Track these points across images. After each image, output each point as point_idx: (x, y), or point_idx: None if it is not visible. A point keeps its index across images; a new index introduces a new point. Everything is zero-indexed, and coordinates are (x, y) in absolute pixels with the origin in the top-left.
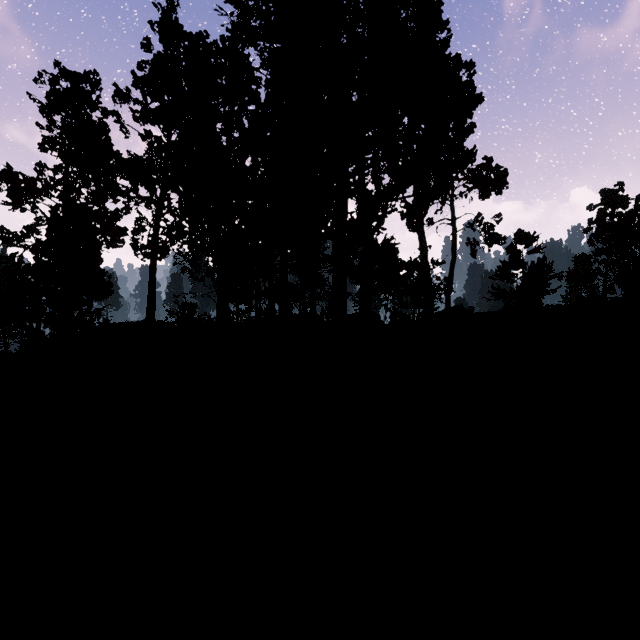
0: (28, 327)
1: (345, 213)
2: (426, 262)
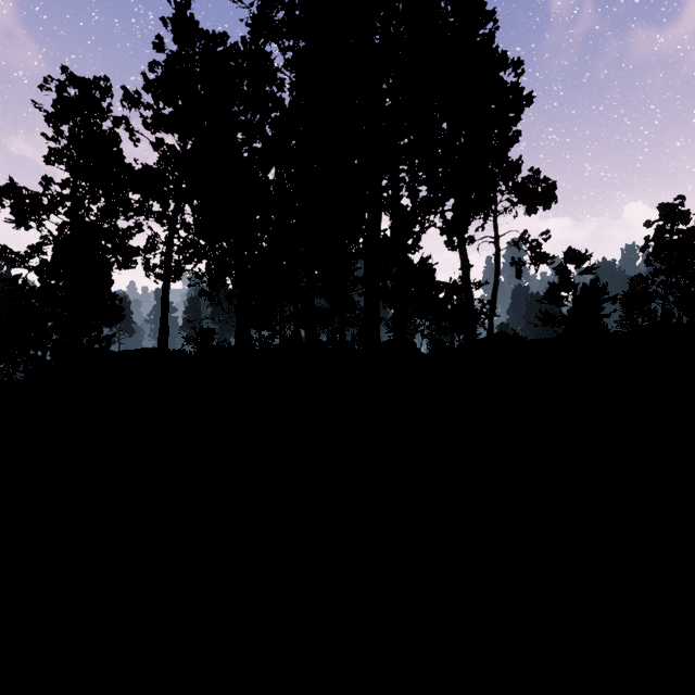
0: (32, 355)
1: (378, 228)
2: (468, 283)
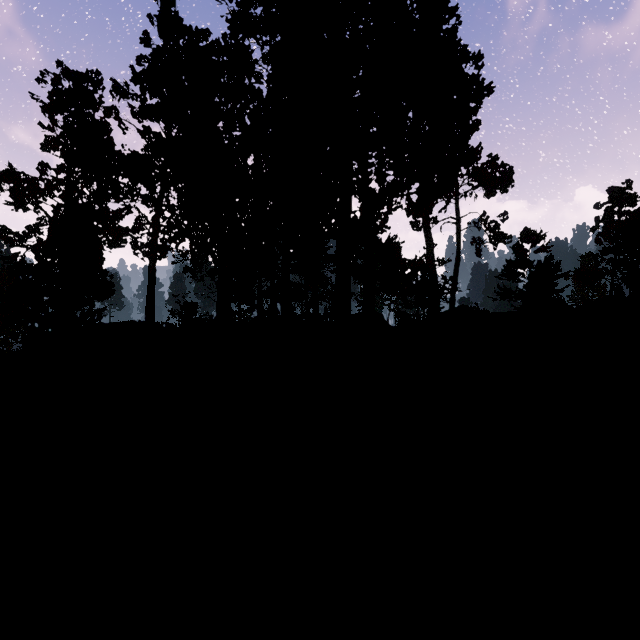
0: (30, 327)
1: (349, 209)
2: (432, 260)
